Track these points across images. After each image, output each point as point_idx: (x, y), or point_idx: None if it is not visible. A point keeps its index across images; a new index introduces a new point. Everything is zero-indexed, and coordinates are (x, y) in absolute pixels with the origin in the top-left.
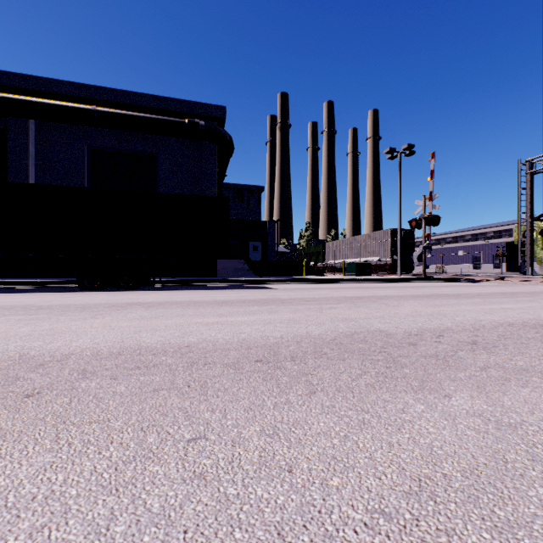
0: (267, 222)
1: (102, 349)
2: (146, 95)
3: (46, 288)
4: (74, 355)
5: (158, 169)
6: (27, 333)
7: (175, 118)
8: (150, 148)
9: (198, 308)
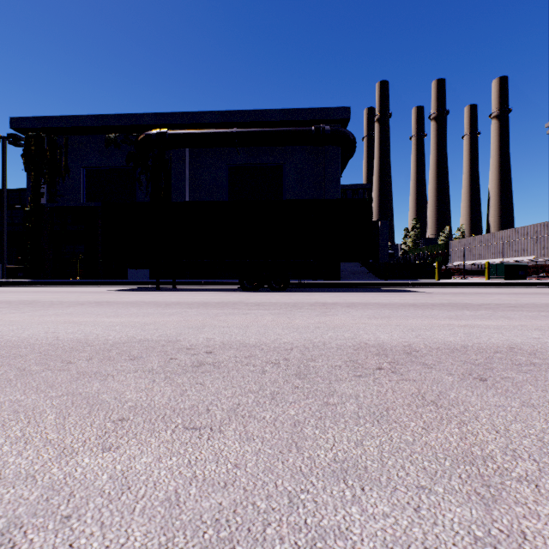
0: (379, 222)
1: (426, 344)
2: (275, 110)
3: (209, 288)
4: (412, 347)
5: (284, 178)
6: (313, 325)
7: (302, 127)
8: (277, 159)
9: (403, 310)
